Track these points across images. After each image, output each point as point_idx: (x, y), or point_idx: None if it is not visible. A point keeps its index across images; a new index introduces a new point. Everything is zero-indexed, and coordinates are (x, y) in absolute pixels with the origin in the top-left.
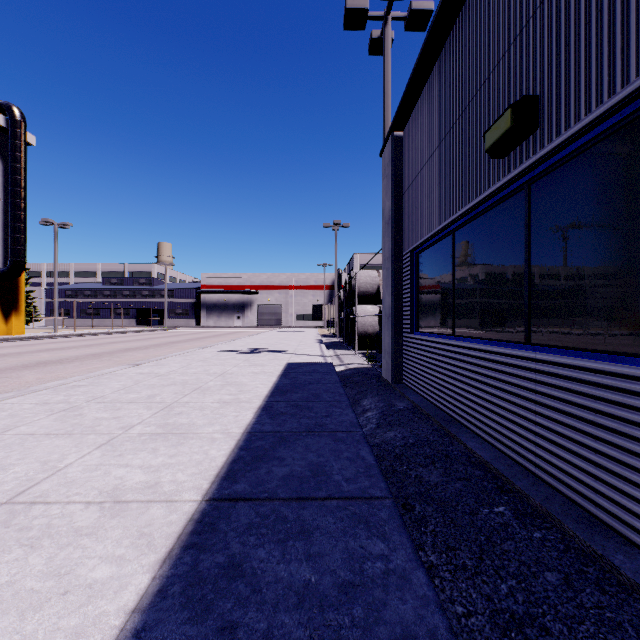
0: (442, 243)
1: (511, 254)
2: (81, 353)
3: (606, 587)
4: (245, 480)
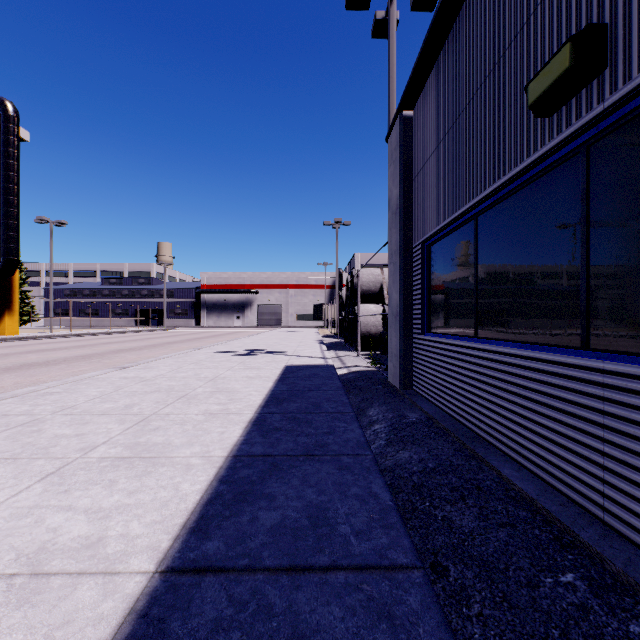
0: (461, 231)
1: (558, 237)
2: (71, 354)
3: None
4: (220, 534)
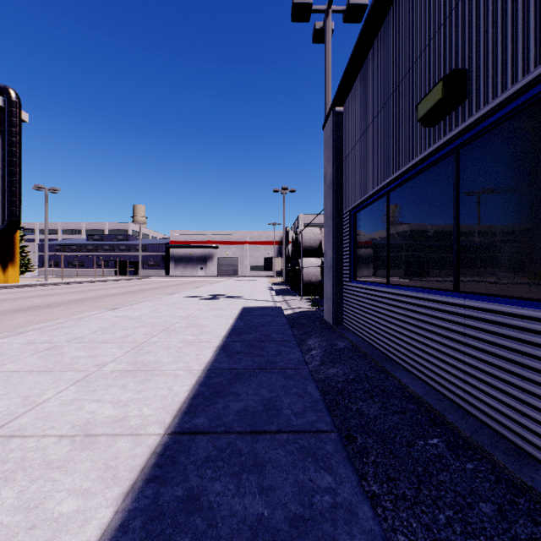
0: (377, 203)
1: (440, 212)
2: (67, 299)
3: (537, 518)
4: (204, 414)
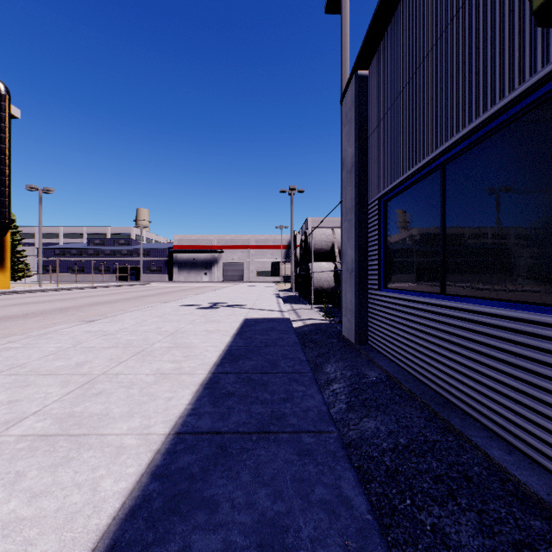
0: (423, 183)
1: None
2: (51, 307)
3: None
4: None
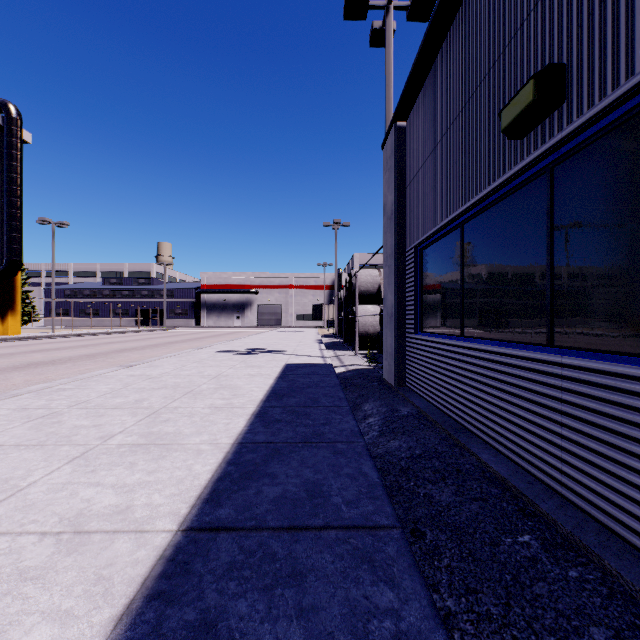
0: (449, 237)
1: (529, 246)
2: (75, 354)
3: None
4: (230, 503)
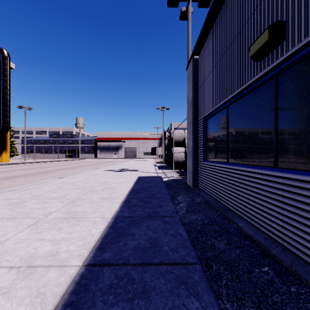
0: (221, 113)
1: (264, 116)
2: (35, 171)
3: None
4: (110, 250)
